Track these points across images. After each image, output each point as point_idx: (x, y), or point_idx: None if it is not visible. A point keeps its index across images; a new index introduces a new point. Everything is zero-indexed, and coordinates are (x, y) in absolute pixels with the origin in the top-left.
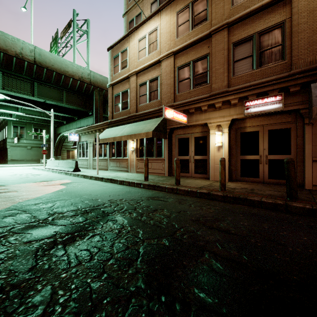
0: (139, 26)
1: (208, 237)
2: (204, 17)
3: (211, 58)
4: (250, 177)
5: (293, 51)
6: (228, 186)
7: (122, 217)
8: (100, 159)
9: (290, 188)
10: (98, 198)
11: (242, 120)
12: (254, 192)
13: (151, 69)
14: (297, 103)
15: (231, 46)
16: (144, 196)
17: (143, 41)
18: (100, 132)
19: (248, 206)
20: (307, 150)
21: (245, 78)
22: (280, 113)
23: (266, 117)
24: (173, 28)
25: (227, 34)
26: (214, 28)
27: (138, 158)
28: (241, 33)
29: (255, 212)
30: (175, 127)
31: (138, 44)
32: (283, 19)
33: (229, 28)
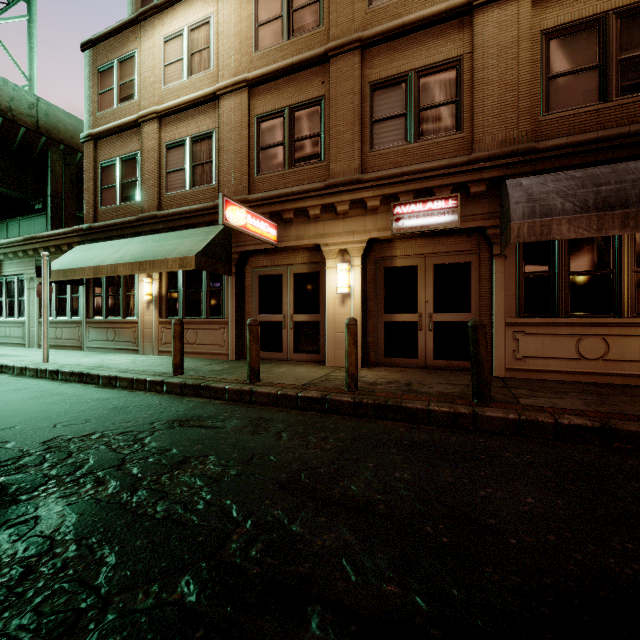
0: (167, 6)
1: (320, 538)
2: (315, 16)
3: (329, 107)
4: (402, 356)
5: (476, 117)
6: (362, 378)
7: (62, 504)
8: (61, 321)
9: (479, 380)
10: (11, 437)
11: (388, 242)
12: (413, 389)
13: (197, 111)
14: (482, 215)
15: (367, 89)
16: (163, 419)
17: (176, 44)
18: (61, 252)
19: (404, 423)
20: (498, 305)
21: (394, 158)
22: (453, 234)
23: (430, 239)
24: (246, 28)
25: (359, 63)
26: (334, 44)
27: (164, 320)
28: (387, 67)
29: (422, 439)
30: (252, 249)
31: (163, 47)
32: (459, 53)
33: (363, 52)
